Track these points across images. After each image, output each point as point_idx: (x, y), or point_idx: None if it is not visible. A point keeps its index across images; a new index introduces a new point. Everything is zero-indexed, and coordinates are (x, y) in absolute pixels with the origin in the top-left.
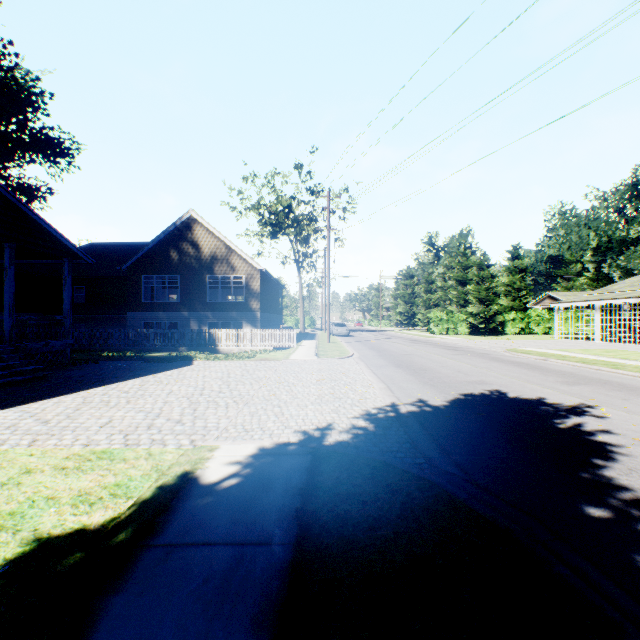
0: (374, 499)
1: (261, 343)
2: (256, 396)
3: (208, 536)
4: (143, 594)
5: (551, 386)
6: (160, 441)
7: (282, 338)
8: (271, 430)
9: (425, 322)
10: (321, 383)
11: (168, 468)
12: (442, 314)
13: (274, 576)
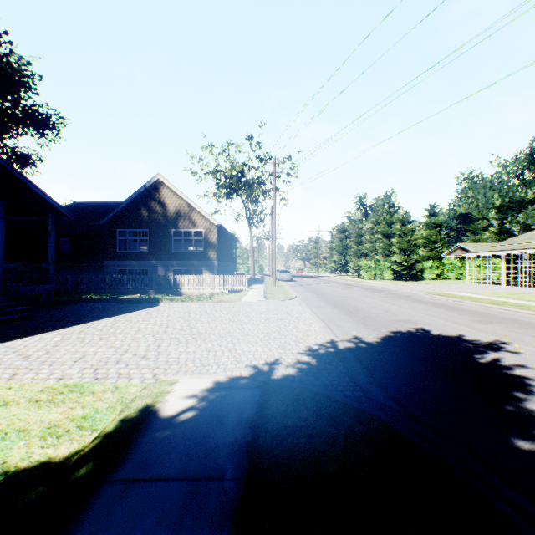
0: (319, 432)
1: (218, 287)
2: (212, 333)
3: (164, 471)
4: (97, 534)
5: (468, 324)
6: (126, 375)
7: (236, 283)
8: (225, 365)
9: (356, 269)
10: (269, 322)
11: (131, 401)
12: (370, 262)
13: (226, 514)
